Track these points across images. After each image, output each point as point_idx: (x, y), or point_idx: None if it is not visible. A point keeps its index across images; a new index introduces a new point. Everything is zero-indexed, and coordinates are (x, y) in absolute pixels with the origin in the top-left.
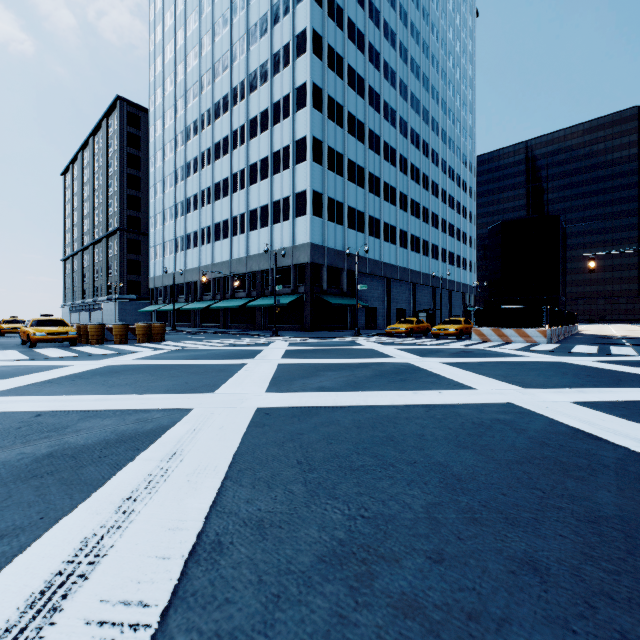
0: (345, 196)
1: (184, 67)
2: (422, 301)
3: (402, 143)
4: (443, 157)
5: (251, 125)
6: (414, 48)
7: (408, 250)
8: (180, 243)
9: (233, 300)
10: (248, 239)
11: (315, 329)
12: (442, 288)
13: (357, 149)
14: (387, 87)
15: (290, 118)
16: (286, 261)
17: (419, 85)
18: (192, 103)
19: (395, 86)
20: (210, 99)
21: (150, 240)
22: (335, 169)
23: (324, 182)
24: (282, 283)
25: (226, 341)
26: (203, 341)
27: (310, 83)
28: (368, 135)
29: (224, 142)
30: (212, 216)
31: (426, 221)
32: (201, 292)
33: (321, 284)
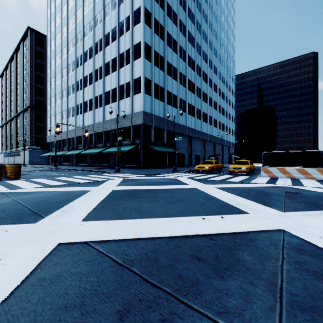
0: (165, 84)
1: (66, 7)
2: (208, 150)
3: (198, 58)
4: (219, 70)
5: (106, 38)
6: (204, 4)
7: (201, 121)
8: (64, 114)
9: (95, 149)
10: (104, 110)
11: (146, 167)
12: (218, 143)
13: (172, 56)
14: (190, 23)
15: (130, 31)
16: (127, 123)
17: (207, 26)
18: (71, 28)
19: (194, 23)
20: (82, 24)
21: (48, 113)
22: (159, 66)
23: (152, 73)
24: (125, 138)
25: (71, 178)
26: (52, 178)
27: (143, 7)
28: (179, 49)
29: (90, 50)
30: (83, 97)
31: (210, 105)
32: (76, 144)
33: (150, 138)
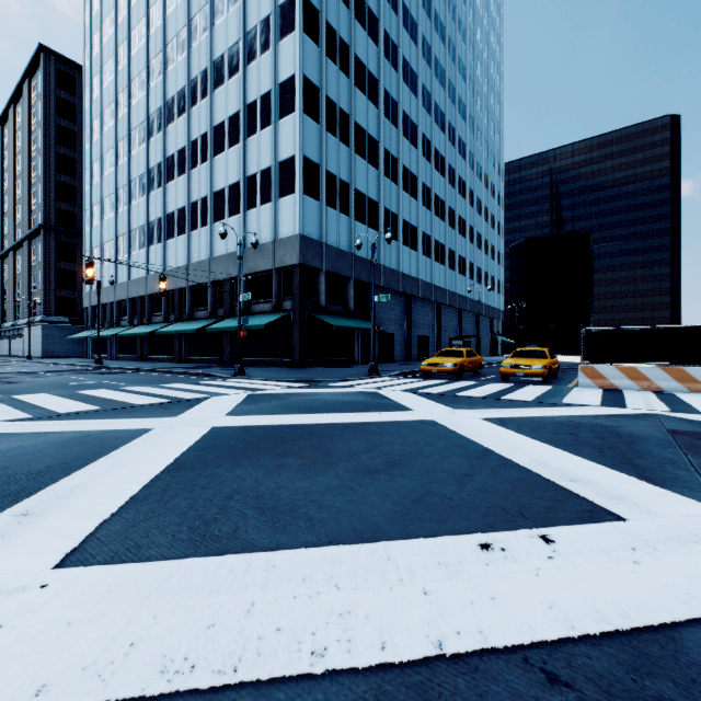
0: (352, 174)
1: None
2: (447, 326)
3: (425, 119)
4: (470, 149)
5: (216, 68)
6: (439, 1)
7: (432, 260)
8: (122, 244)
9: (191, 322)
10: (212, 234)
11: (308, 364)
12: (469, 311)
13: (368, 112)
14: (407, 40)
15: (271, 51)
16: (265, 263)
17: (444, 51)
18: (138, 48)
19: (416, 42)
20: (161, 39)
21: (85, 242)
22: (338, 133)
23: (322, 148)
24: (260, 296)
25: (119, 393)
26: (71, 393)
27: None
28: (383, 97)
29: (179, 97)
30: (163, 203)
31: (452, 225)
32: (149, 311)
33: (317, 298)
